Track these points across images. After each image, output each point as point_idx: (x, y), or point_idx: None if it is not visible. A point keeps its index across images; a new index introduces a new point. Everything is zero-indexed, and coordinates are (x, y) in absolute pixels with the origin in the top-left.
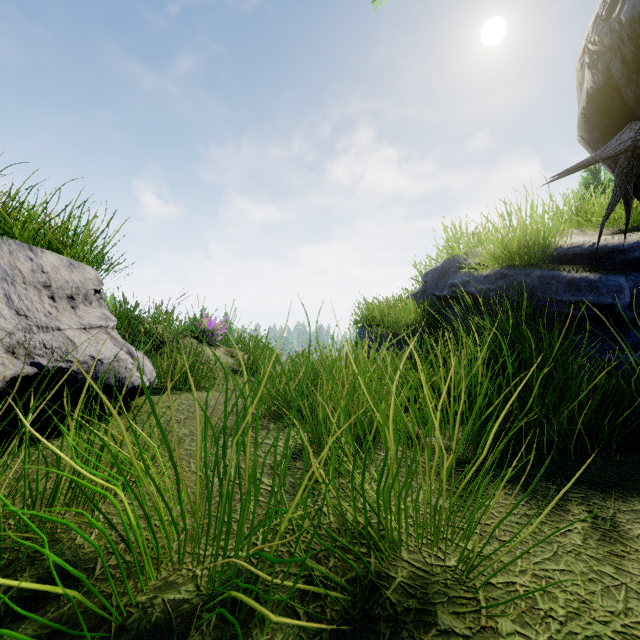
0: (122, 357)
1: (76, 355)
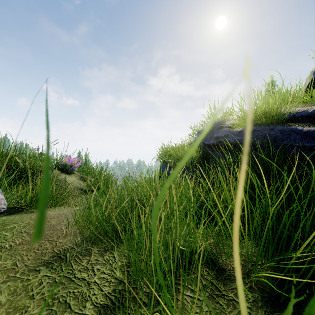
0: None
1: None
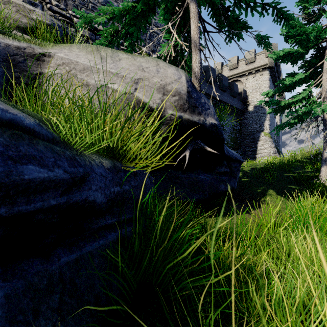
0: None
1: None
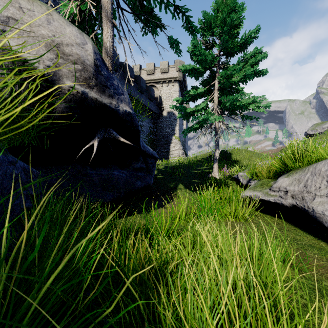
0: (326, 214)
1: (308, 204)
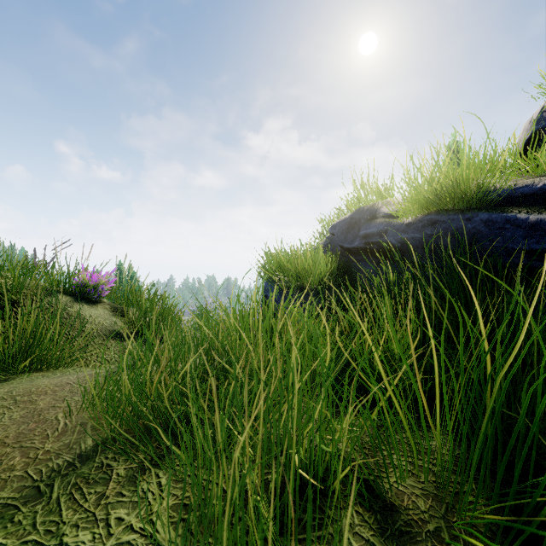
0: None
1: None
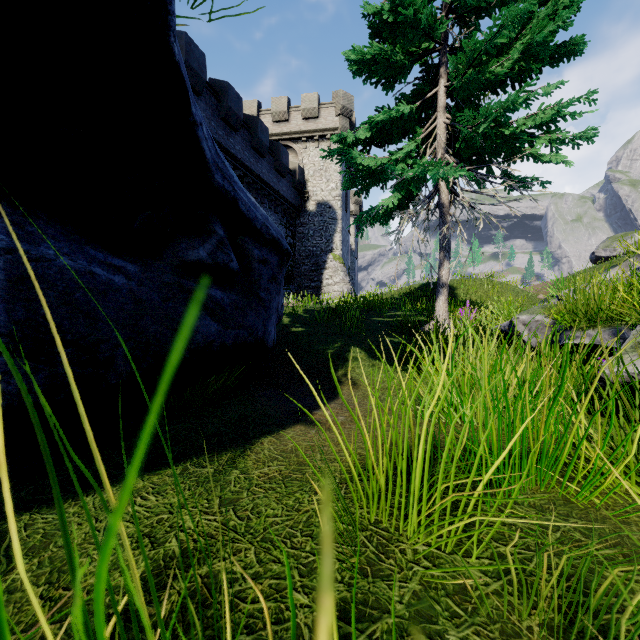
0: None
1: None
